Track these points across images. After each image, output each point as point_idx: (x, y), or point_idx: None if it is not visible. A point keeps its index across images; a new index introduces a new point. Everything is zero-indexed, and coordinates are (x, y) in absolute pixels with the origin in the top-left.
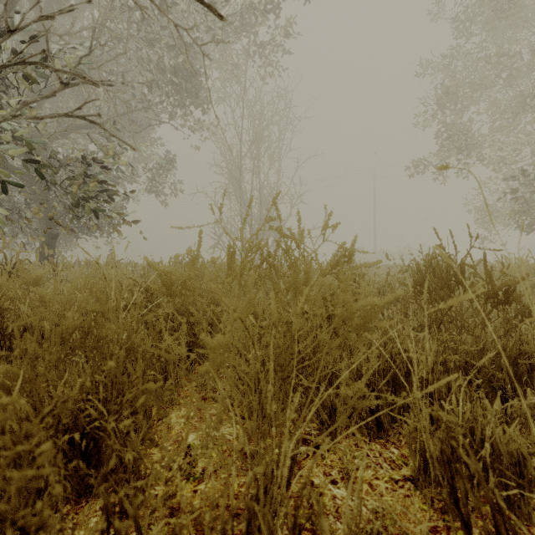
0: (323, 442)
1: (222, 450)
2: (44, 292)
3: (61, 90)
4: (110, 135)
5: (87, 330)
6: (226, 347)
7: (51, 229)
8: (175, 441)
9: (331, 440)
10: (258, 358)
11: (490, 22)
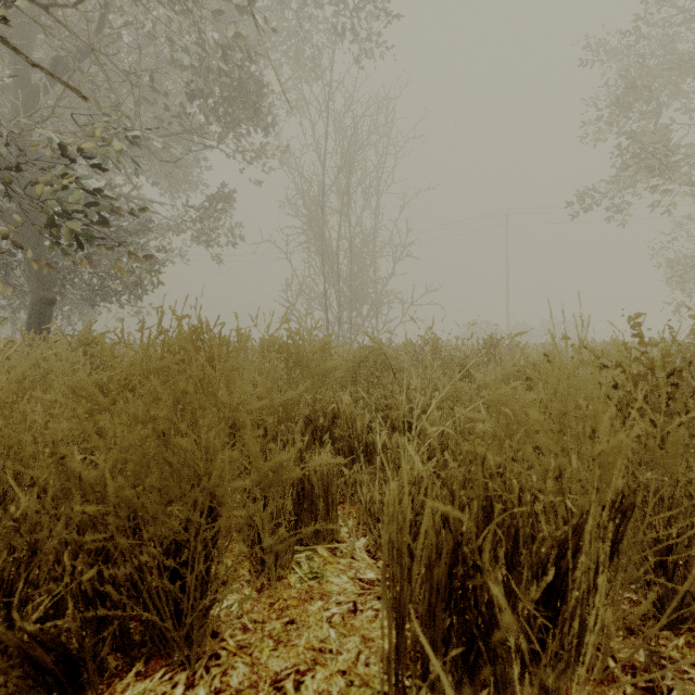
0: None
1: None
2: None
3: None
4: (29, 62)
5: None
6: None
7: (45, 291)
8: None
9: None
10: None
11: None
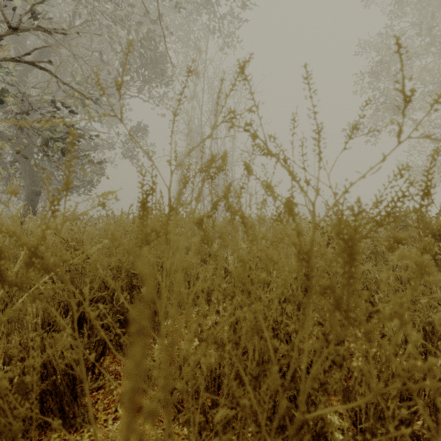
0: None
1: None
2: None
3: (9, 34)
4: (62, 82)
5: None
6: None
7: (34, 187)
8: None
9: None
10: None
11: (423, 1)
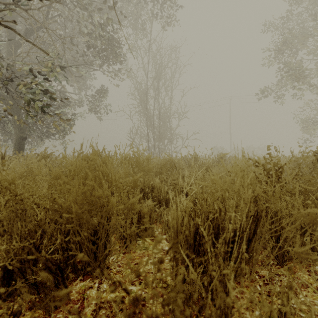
0: None
1: None
2: None
3: None
4: (25, 39)
5: None
6: None
7: (21, 133)
8: None
9: None
10: None
11: None
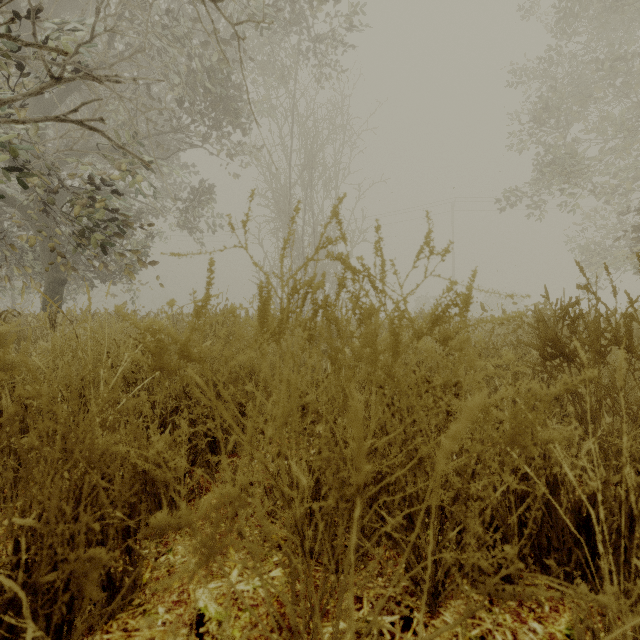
0: (416, 606)
1: (251, 622)
2: (7, 356)
3: (51, 86)
4: (117, 146)
5: (9, 433)
6: (239, 494)
7: (57, 273)
8: (175, 603)
9: (429, 605)
10: (310, 484)
11: (600, 16)
